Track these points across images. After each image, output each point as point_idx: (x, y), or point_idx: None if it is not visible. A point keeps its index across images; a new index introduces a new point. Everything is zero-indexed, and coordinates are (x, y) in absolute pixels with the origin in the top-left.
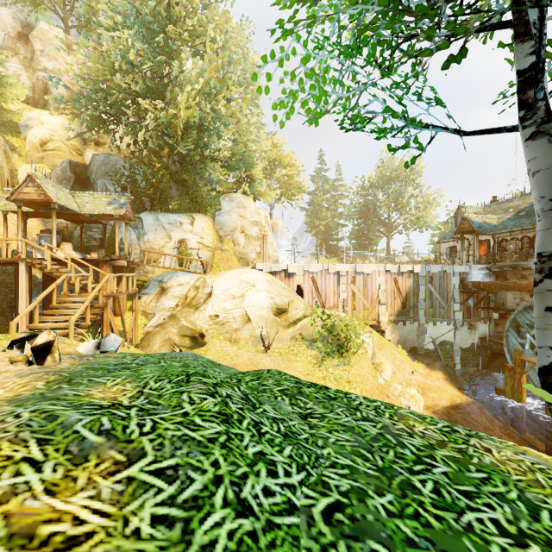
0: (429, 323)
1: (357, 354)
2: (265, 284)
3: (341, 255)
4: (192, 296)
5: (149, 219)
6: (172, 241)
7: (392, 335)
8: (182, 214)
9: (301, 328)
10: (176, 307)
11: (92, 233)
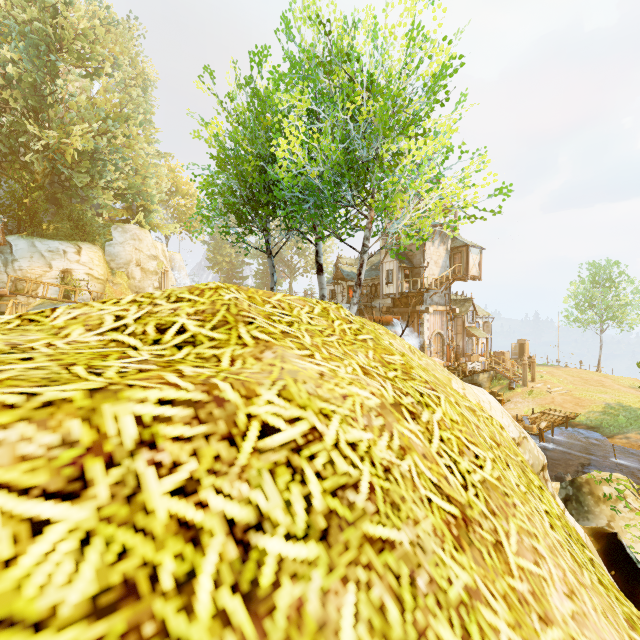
0: None
1: None
2: None
3: None
4: None
5: (22, 244)
6: (53, 271)
7: None
8: (65, 242)
9: None
10: None
11: None
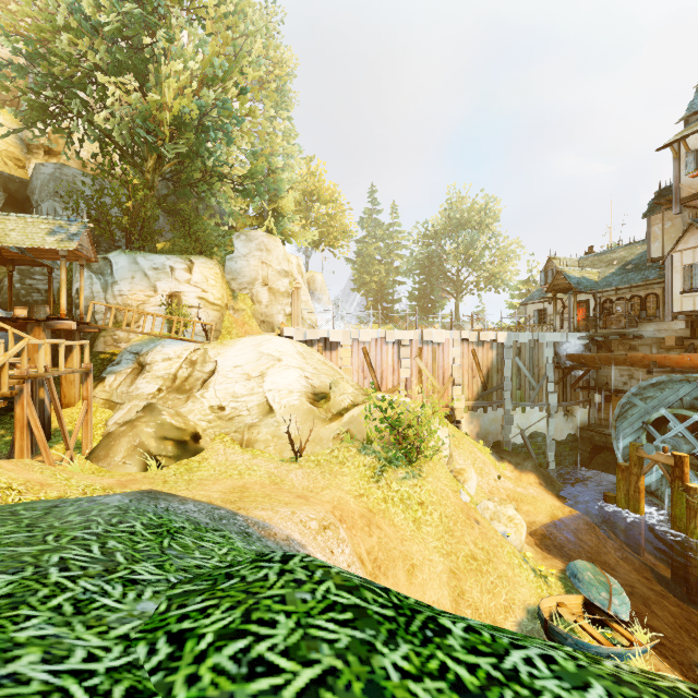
0: (517, 408)
1: (432, 460)
2: (296, 357)
3: (398, 321)
4: (185, 376)
5: (122, 261)
6: (158, 295)
7: (470, 426)
8: (174, 255)
9: (349, 422)
10: (158, 393)
11: (34, 281)
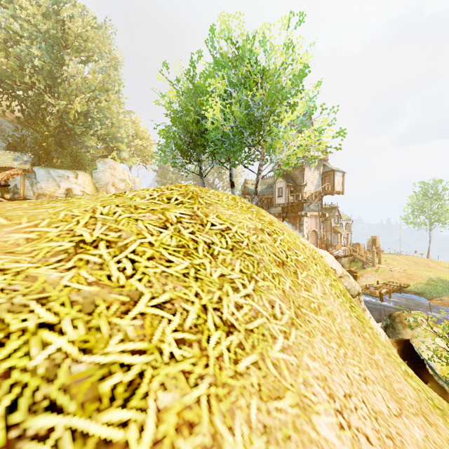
0: None
1: None
2: None
3: None
4: None
5: (42, 172)
6: (61, 189)
7: None
8: (68, 170)
9: None
10: None
11: None
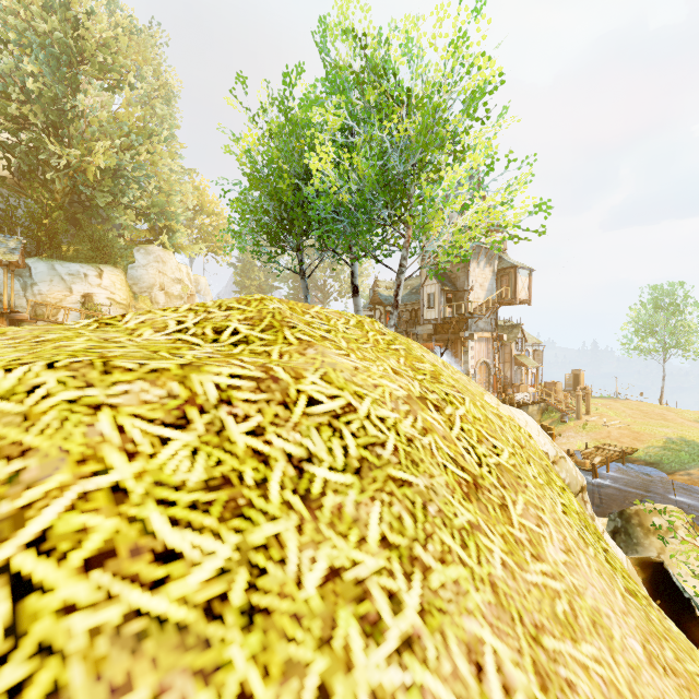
0: None
1: None
2: None
3: None
4: None
5: (41, 267)
6: (73, 295)
7: None
8: (86, 264)
9: None
10: None
11: None
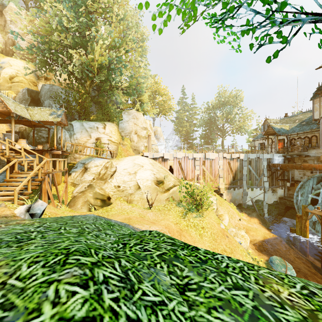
0: (249, 188)
1: (208, 210)
2: (149, 165)
3: (195, 148)
4: (103, 173)
5: (77, 125)
6: (91, 139)
7: (227, 196)
8: (98, 122)
9: (172, 193)
10: (93, 180)
11: (42, 133)
